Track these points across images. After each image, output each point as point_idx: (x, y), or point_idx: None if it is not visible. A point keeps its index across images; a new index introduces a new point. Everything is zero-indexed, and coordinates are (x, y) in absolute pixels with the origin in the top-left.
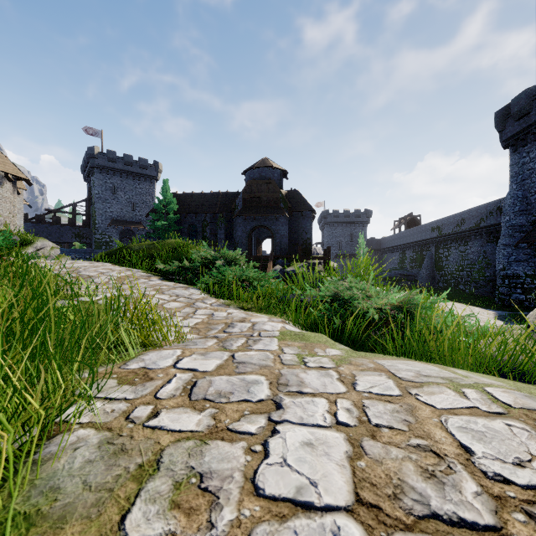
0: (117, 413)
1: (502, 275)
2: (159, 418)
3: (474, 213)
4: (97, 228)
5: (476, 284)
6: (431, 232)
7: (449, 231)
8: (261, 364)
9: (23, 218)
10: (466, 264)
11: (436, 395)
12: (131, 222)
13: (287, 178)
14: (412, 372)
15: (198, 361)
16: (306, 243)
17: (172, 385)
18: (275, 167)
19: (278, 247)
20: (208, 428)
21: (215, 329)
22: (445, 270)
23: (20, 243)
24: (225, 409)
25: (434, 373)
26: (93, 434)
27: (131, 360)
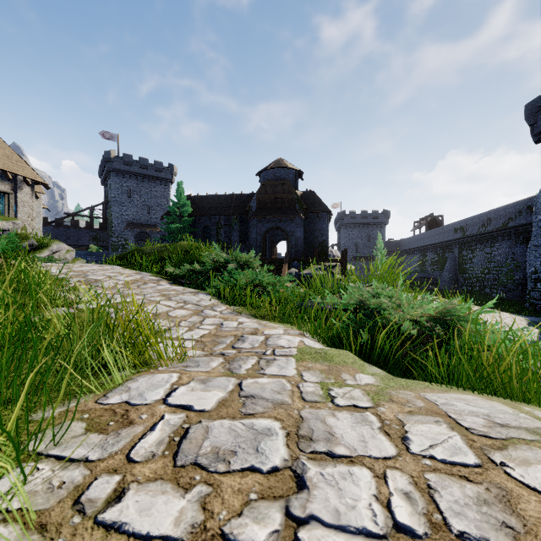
0: (66, 490)
1: (534, 278)
2: (122, 504)
3: (501, 212)
4: (113, 231)
5: (503, 288)
6: (454, 233)
7: (473, 232)
8: (275, 400)
9: (43, 221)
10: (492, 266)
11: (535, 467)
12: (146, 225)
13: (303, 179)
14: (480, 417)
15: (196, 393)
16: (322, 245)
17: (155, 435)
18: (290, 167)
19: (293, 249)
20: (192, 531)
21: (223, 343)
22: (470, 272)
23: (37, 246)
24: (222, 488)
25: (512, 421)
26: (14, 538)
27: (113, 389)
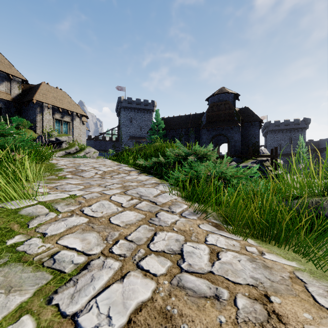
0: None
1: None
2: None
3: None
4: (122, 141)
5: None
6: None
7: None
8: None
9: (89, 138)
10: None
11: None
12: (139, 137)
13: (239, 100)
14: None
15: None
16: (255, 145)
17: None
18: (229, 92)
19: (232, 149)
20: None
21: None
22: None
23: (79, 150)
24: None
25: None
26: None
27: None
